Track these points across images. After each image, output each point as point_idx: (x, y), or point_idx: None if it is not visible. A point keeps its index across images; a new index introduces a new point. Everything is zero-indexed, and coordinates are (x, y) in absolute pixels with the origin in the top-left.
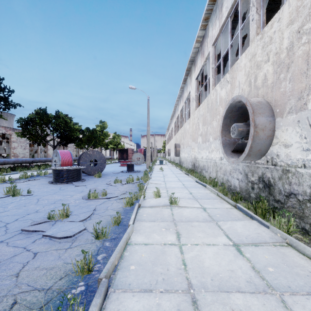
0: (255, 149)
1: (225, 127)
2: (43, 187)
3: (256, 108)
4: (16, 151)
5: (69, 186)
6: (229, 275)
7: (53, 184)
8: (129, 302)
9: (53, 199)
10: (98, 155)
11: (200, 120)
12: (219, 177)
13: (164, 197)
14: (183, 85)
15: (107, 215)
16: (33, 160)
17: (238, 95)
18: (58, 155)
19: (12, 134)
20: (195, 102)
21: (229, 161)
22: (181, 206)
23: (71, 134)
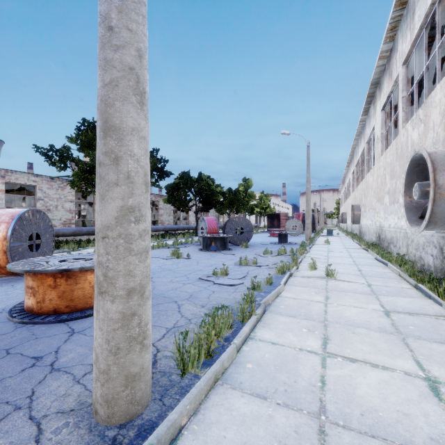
0: (442, 215)
1: (409, 185)
2: (196, 254)
3: (441, 164)
4: (163, 218)
5: (218, 254)
6: (364, 322)
7: (203, 252)
8: (279, 318)
9: (209, 263)
10: (245, 222)
11: (387, 171)
12: (411, 253)
13: (321, 270)
14: (365, 117)
15: (259, 278)
16: (177, 227)
17: (419, 148)
18: (204, 223)
19: (159, 201)
20: (380, 144)
21: (411, 230)
22: (339, 279)
23: (213, 198)
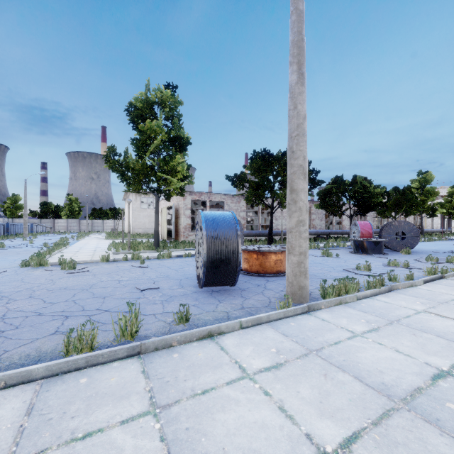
0: None
1: None
2: (346, 255)
3: None
4: (314, 223)
5: (369, 257)
6: None
7: (354, 254)
8: (401, 295)
9: (356, 262)
10: (407, 226)
11: None
12: None
13: None
14: None
15: (402, 276)
16: (329, 231)
17: None
18: (356, 227)
19: (311, 207)
20: None
21: None
22: None
23: (371, 201)
